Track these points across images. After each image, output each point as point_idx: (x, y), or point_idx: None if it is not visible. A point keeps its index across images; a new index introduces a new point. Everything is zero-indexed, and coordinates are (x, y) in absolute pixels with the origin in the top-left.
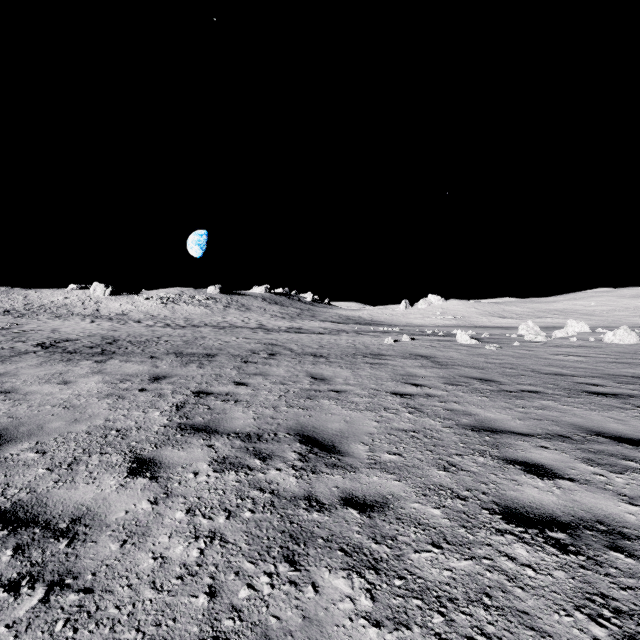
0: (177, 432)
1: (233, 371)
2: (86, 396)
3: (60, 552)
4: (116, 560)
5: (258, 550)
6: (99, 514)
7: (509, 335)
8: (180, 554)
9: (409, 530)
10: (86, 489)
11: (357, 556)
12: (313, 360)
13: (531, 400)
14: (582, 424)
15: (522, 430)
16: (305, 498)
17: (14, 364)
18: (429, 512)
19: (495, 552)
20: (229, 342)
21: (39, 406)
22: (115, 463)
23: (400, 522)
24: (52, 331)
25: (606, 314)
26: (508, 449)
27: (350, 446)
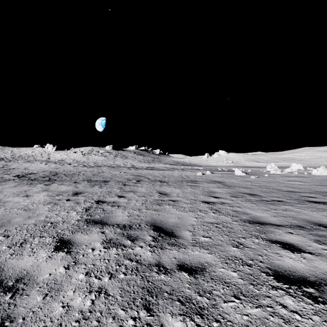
0: (84, 224)
1: (117, 190)
2: (37, 203)
3: (5, 302)
4: (39, 308)
5: (127, 301)
6: (33, 276)
7: (262, 171)
8: (79, 304)
9: (219, 286)
10: (28, 259)
11: (188, 305)
12: (160, 184)
13: (279, 205)
14: (309, 219)
15: (277, 223)
16: (156, 265)
17: (1, 186)
18: (230, 274)
19: (273, 302)
20: (116, 174)
21: (10, 209)
22: (47, 243)
23: (213, 281)
24: (24, 169)
25: (310, 160)
26: (271, 234)
27: (181, 232)
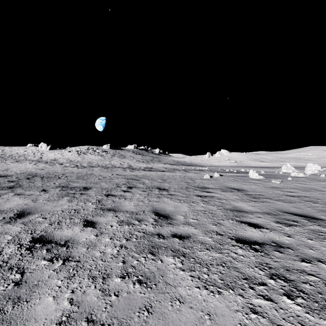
0: None
1: (92, 205)
2: None
3: None
4: None
5: None
6: None
7: (277, 172)
8: None
9: None
10: None
11: None
12: (158, 193)
13: None
14: None
15: None
16: None
17: None
18: None
19: None
20: (105, 177)
21: None
22: None
23: None
24: (4, 170)
25: (318, 160)
26: None
27: None
